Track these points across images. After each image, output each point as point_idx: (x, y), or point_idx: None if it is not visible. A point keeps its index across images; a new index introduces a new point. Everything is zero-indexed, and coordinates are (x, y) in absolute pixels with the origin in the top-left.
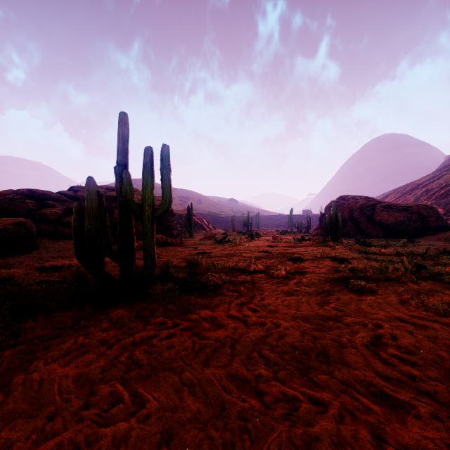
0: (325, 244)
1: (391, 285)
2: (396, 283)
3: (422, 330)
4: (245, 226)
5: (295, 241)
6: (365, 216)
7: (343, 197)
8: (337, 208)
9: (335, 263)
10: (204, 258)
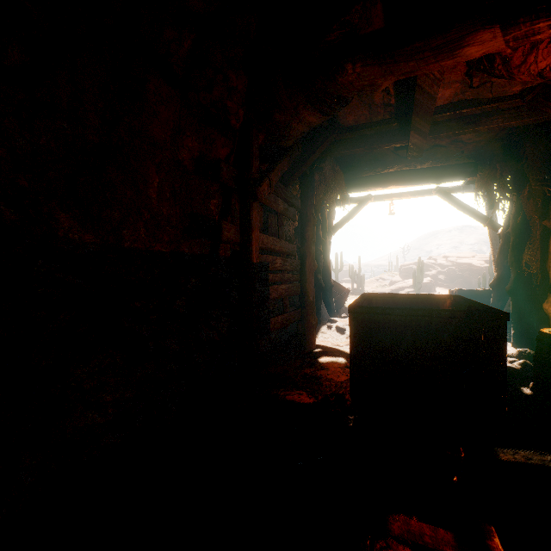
0: None
1: None
2: None
3: None
4: None
5: None
6: None
7: None
8: None
9: None
10: None
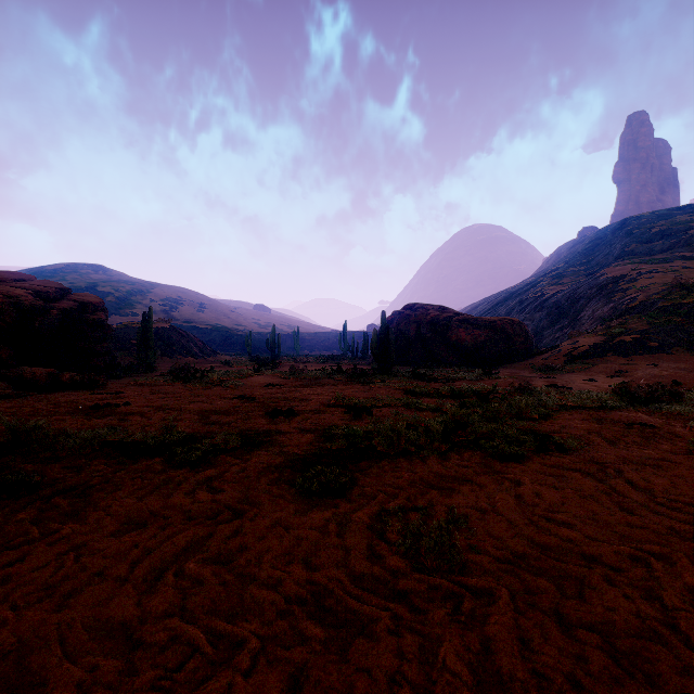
0: (365, 379)
1: (398, 467)
2: (408, 462)
3: (337, 651)
4: (268, 349)
5: (324, 375)
6: (438, 334)
7: (410, 306)
8: (402, 322)
9: (345, 417)
10: (88, 419)
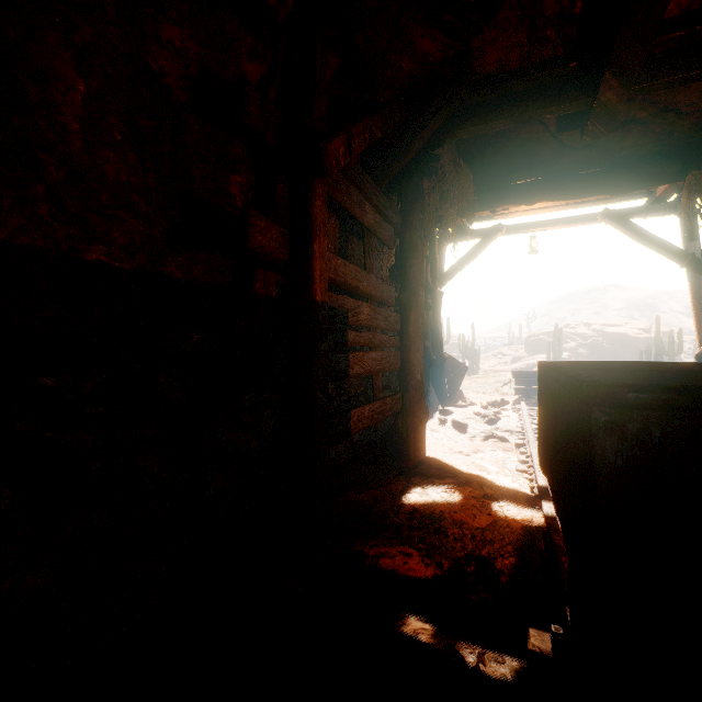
0: None
1: None
2: None
3: None
4: None
5: None
6: None
7: None
8: None
9: None
10: None
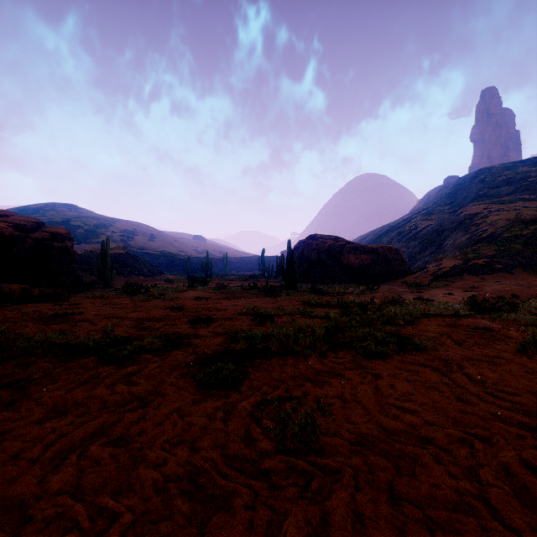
0: (273, 293)
1: (285, 363)
2: (293, 360)
3: (197, 525)
4: (203, 269)
5: (242, 290)
6: (333, 258)
7: (312, 237)
8: (305, 249)
9: (252, 323)
10: (46, 325)
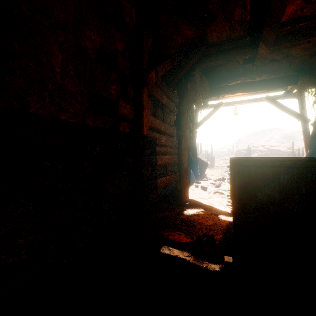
0: None
1: None
2: None
3: None
4: None
5: None
6: None
7: None
8: None
9: None
10: None
